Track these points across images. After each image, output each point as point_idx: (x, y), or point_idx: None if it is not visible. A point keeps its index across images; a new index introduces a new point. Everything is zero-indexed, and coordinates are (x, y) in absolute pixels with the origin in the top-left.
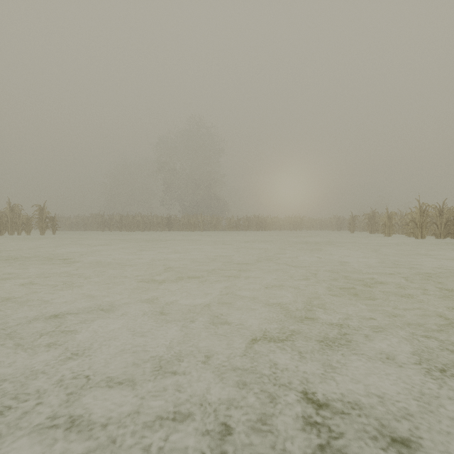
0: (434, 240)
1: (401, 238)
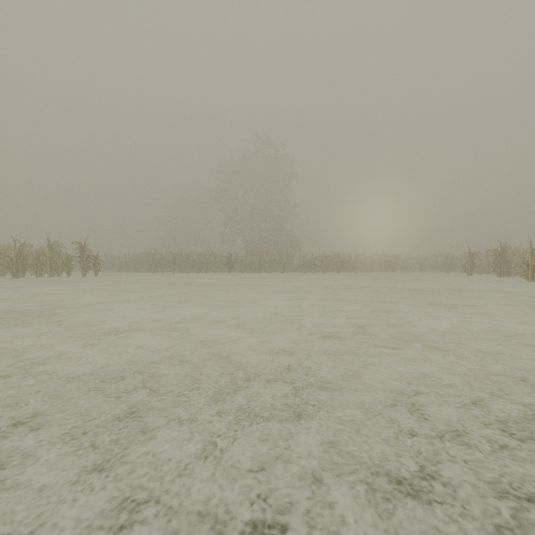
0: None
1: None
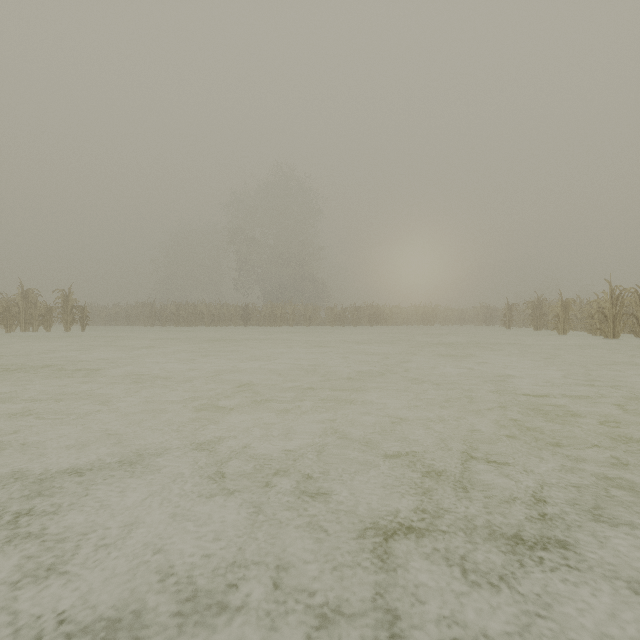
0: (631, 339)
1: (580, 337)
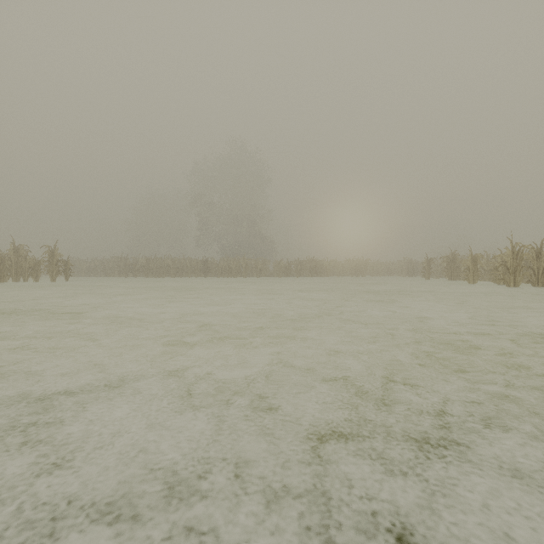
0: (529, 288)
1: (487, 286)
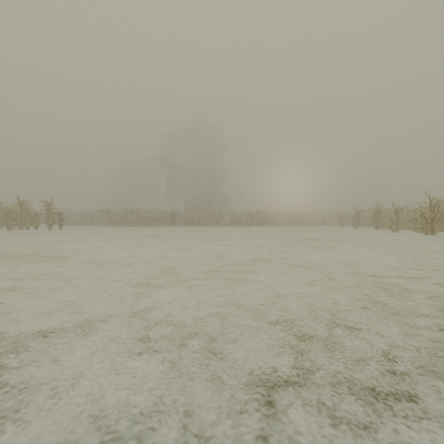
0: (443, 235)
1: (407, 234)
